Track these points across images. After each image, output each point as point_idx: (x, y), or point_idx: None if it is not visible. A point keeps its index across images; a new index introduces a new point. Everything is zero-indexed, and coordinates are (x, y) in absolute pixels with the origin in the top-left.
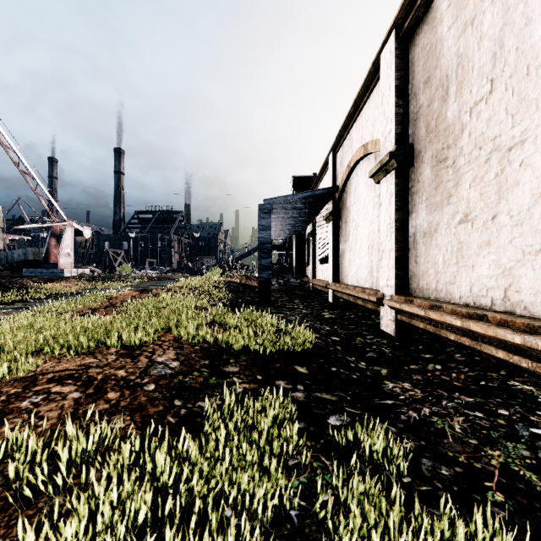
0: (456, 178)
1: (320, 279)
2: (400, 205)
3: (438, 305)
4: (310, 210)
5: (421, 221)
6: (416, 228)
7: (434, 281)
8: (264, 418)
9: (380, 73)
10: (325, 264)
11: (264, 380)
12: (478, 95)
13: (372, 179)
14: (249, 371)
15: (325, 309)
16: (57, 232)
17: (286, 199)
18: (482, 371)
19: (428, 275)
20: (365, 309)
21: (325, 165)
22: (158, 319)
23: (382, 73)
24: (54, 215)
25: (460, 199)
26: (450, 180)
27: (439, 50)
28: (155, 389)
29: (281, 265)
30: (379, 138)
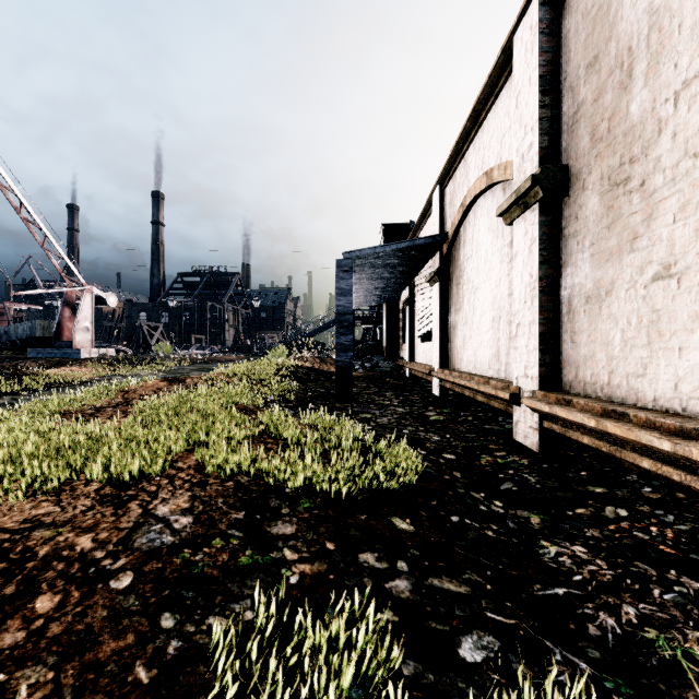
0: (648, 209)
1: (421, 362)
2: (546, 256)
3: (619, 411)
4: (407, 268)
5: (582, 278)
6: (572, 290)
7: (605, 370)
8: (333, 682)
9: (514, 62)
10: (428, 342)
11: (338, 553)
12: (692, 68)
13: (499, 221)
14: (314, 533)
15: (429, 407)
16: (73, 300)
17: (375, 251)
18: (698, 522)
19: (594, 361)
20: (487, 407)
21: (427, 206)
22: (178, 430)
23: (517, 62)
24: (68, 278)
25: (655, 242)
26: (635, 212)
27: (614, 11)
28: (132, 585)
29: (367, 344)
30: (510, 159)
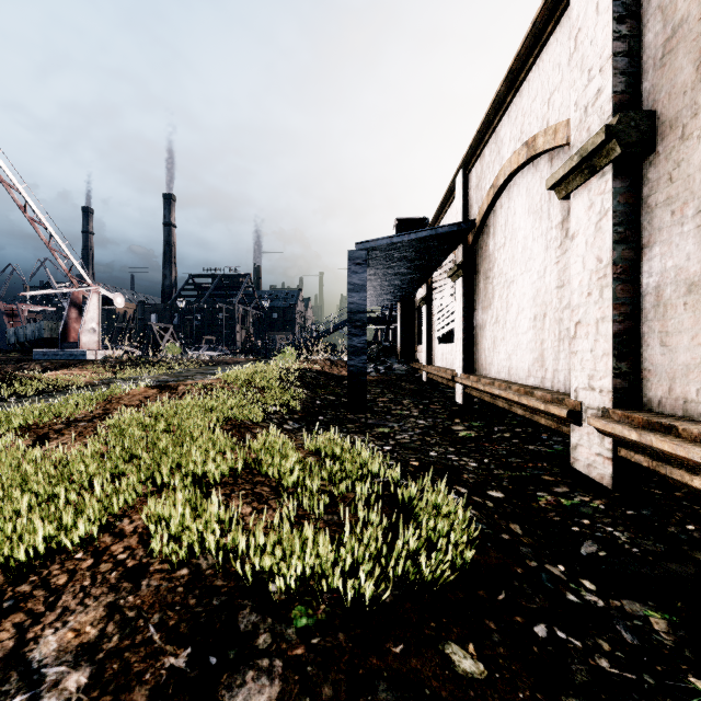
0: None
1: (439, 366)
2: (623, 233)
3: None
4: (426, 262)
5: (680, 259)
6: (663, 276)
7: None
8: None
9: None
10: (448, 343)
11: None
12: None
13: (543, 199)
14: None
15: (455, 419)
16: (80, 301)
17: (392, 241)
18: None
19: None
20: (523, 420)
21: (448, 193)
22: (136, 465)
23: None
24: (75, 278)
25: None
26: None
27: None
28: None
29: (379, 345)
30: (562, 120)
